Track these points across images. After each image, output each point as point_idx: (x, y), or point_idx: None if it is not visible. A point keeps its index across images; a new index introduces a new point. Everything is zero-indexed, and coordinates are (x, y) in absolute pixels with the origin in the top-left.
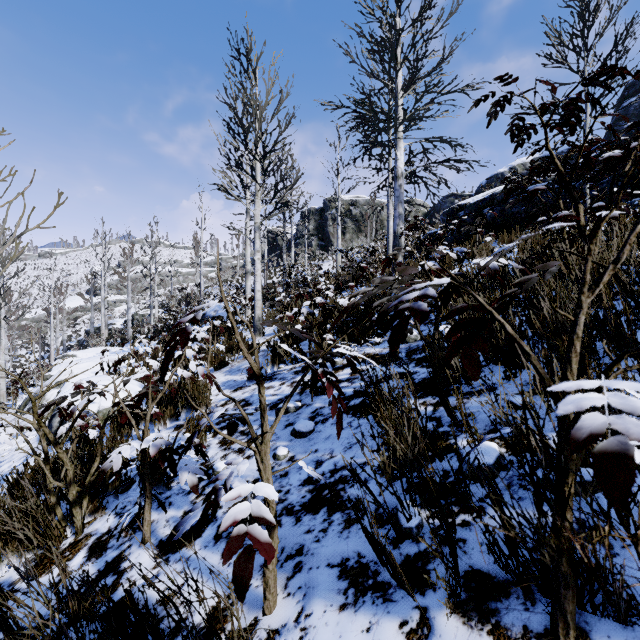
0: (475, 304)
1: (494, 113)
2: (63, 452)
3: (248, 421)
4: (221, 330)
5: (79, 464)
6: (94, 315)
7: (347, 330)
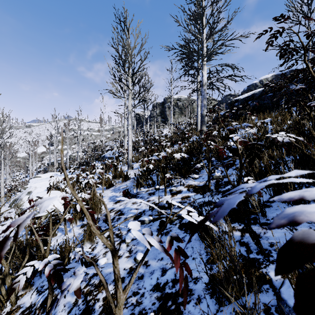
0: None
1: (270, 41)
2: None
3: (104, 284)
4: (110, 166)
5: (21, 254)
6: (52, 155)
7: (178, 169)
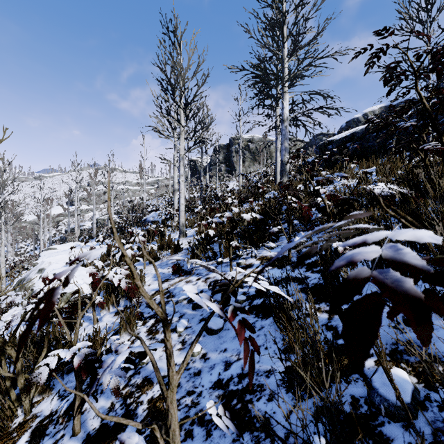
0: (438, 256)
1: (371, 62)
2: (11, 348)
3: (154, 363)
4: (155, 233)
5: (35, 348)
6: (71, 219)
7: (248, 236)
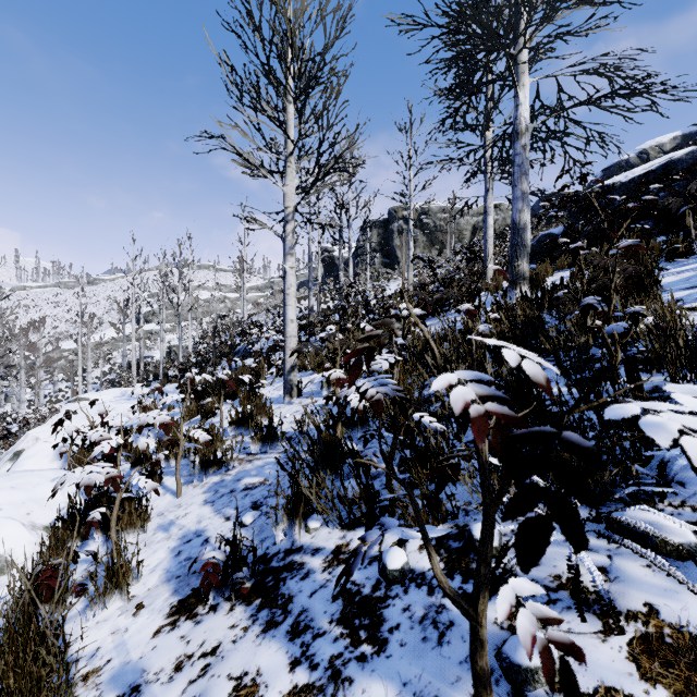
0: None
1: None
2: None
3: None
4: (230, 386)
5: None
6: (137, 345)
7: None
